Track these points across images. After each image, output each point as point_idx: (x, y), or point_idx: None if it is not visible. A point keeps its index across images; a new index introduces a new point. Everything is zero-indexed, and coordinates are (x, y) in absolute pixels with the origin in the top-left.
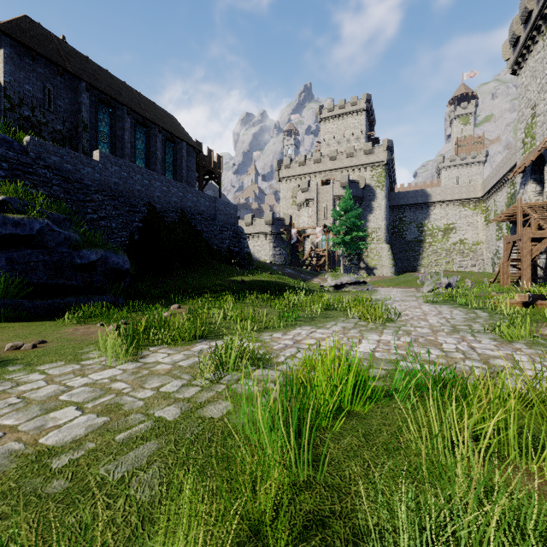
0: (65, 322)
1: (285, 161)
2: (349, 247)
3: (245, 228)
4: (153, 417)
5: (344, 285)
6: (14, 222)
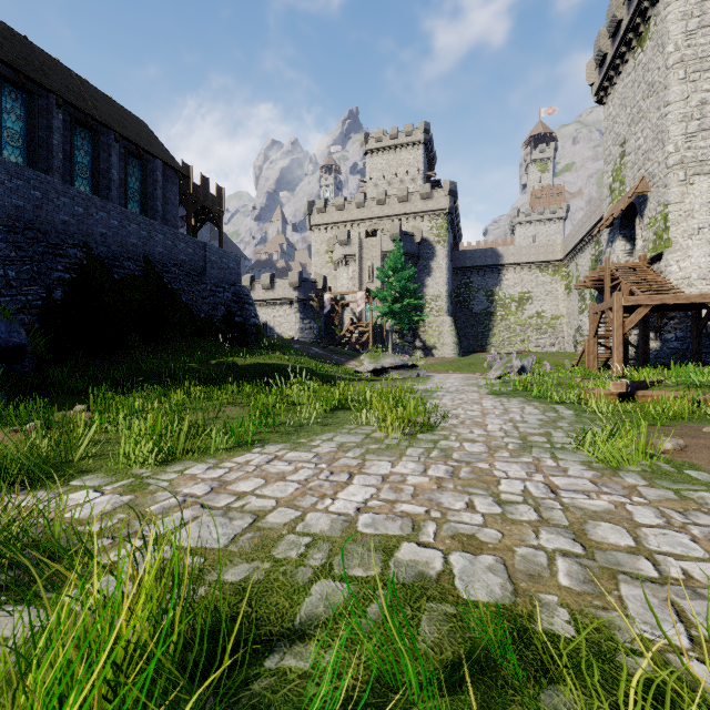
0: None
1: (319, 204)
2: (399, 319)
3: (262, 292)
4: None
5: (386, 370)
6: None
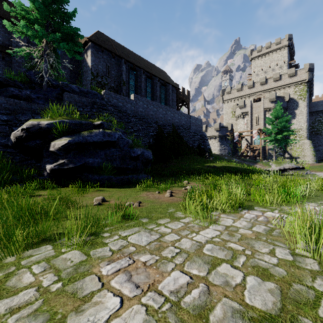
0: (135, 189)
1: (227, 90)
2: (279, 143)
3: None
4: (320, 292)
5: (285, 170)
6: (108, 134)
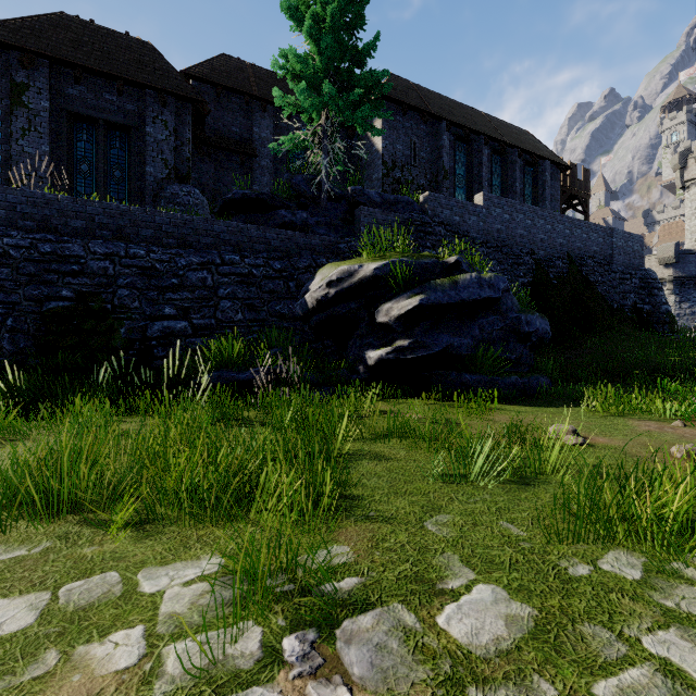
0: (585, 412)
1: None
2: None
3: None
4: None
5: None
6: (486, 283)
